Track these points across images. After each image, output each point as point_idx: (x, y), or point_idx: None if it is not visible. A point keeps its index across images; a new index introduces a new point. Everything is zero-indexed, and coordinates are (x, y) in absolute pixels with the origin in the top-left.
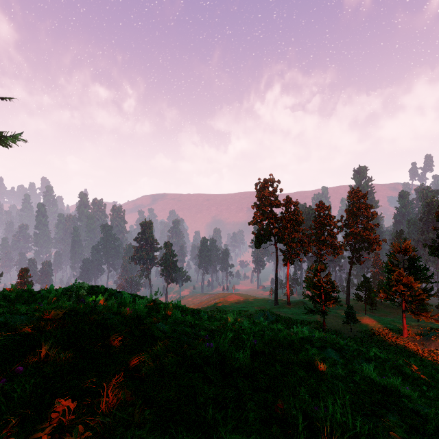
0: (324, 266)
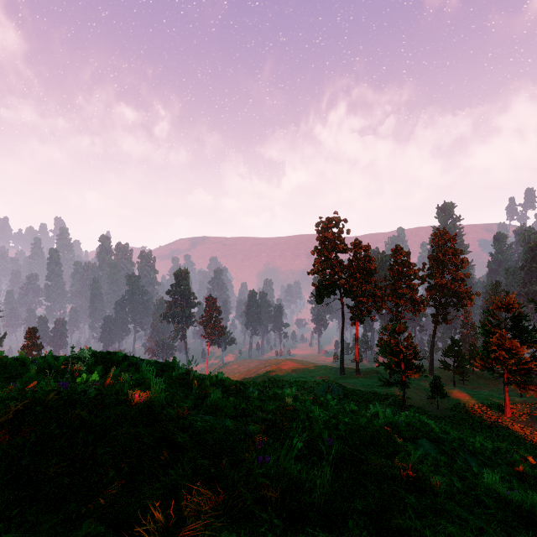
0: (403, 326)
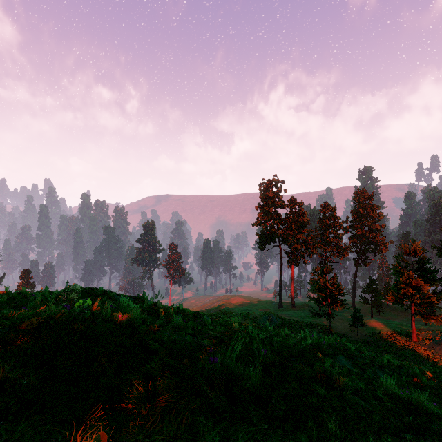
0: (330, 268)
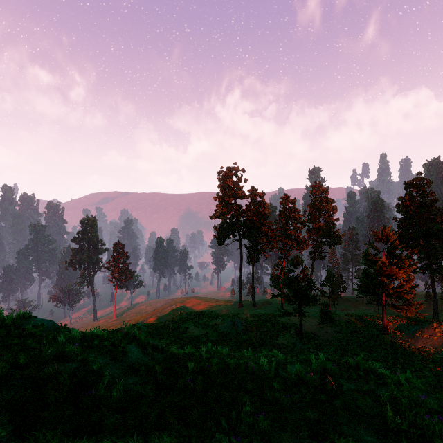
0: (300, 259)
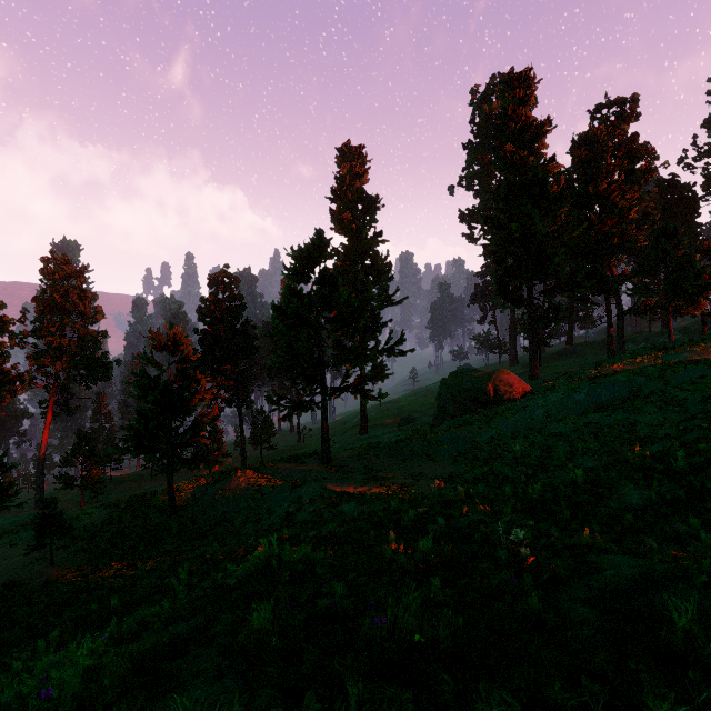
0: None
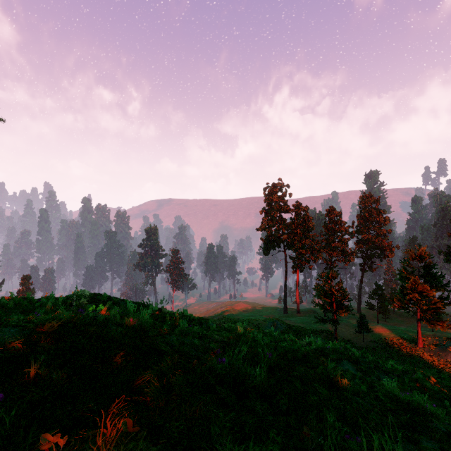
0: (335, 273)
